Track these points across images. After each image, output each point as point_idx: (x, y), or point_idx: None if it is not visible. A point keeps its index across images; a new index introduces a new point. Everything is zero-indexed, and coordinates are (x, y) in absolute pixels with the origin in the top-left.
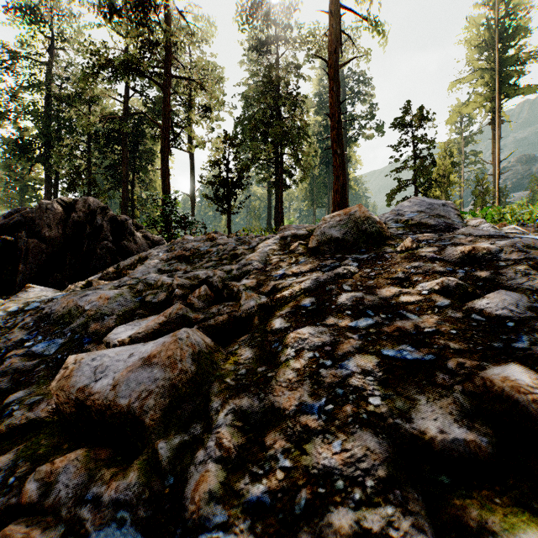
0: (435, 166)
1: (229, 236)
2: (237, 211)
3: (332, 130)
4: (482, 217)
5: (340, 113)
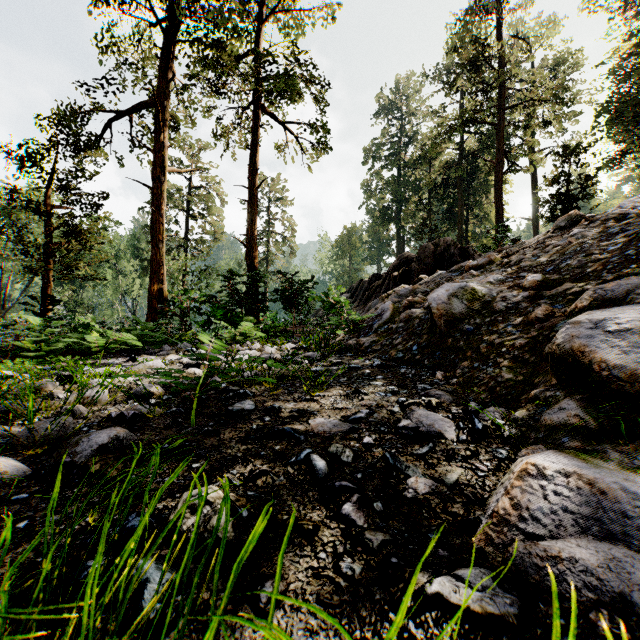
0: None
1: None
2: None
3: None
4: None
5: None
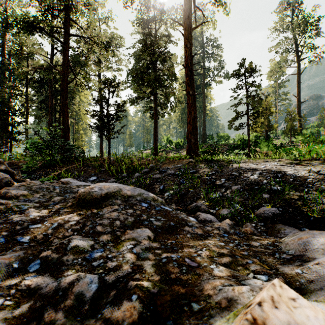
0: (261, 102)
1: (4, 207)
2: (116, 136)
3: (186, 76)
4: (308, 154)
5: (192, 64)
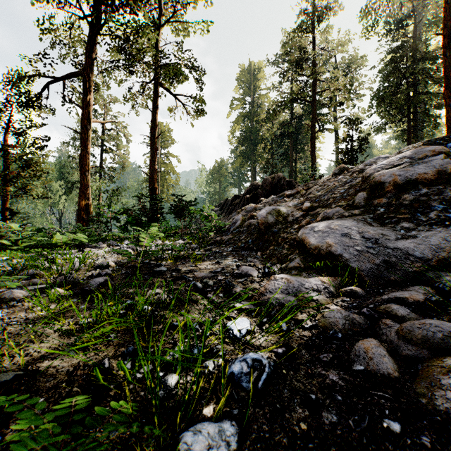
0: None
1: None
2: None
3: (444, 89)
4: None
5: None
